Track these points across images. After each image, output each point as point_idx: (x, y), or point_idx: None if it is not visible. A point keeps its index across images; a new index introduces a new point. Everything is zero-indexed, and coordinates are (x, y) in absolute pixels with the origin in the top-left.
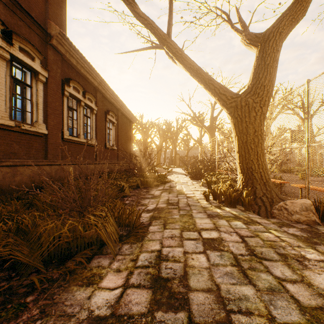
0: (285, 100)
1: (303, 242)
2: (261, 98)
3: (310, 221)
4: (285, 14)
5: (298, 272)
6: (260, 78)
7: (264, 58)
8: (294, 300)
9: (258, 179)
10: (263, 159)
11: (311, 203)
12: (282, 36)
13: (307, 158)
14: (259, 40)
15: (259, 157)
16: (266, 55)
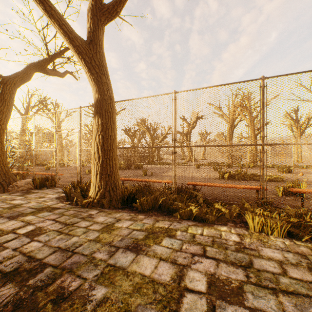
0: (41, 104)
1: (19, 196)
2: (1, 119)
3: (29, 188)
4: (18, 75)
5: (9, 203)
6: (1, 106)
7: (4, 95)
8: (3, 207)
9: (0, 171)
10: (4, 158)
11: (31, 180)
12: (16, 86)
13: (34, 157)
14: (1, 80)
15: (1, 156)
16: (5, 93)
